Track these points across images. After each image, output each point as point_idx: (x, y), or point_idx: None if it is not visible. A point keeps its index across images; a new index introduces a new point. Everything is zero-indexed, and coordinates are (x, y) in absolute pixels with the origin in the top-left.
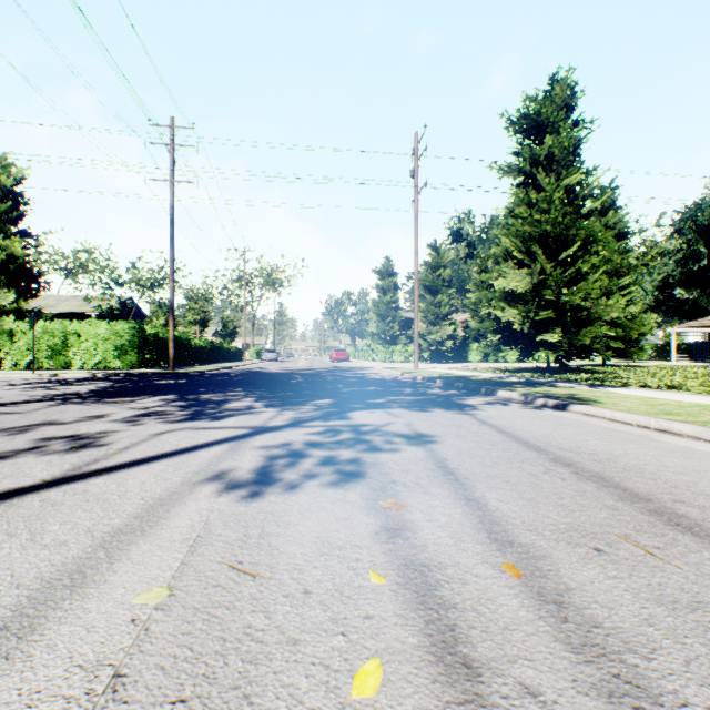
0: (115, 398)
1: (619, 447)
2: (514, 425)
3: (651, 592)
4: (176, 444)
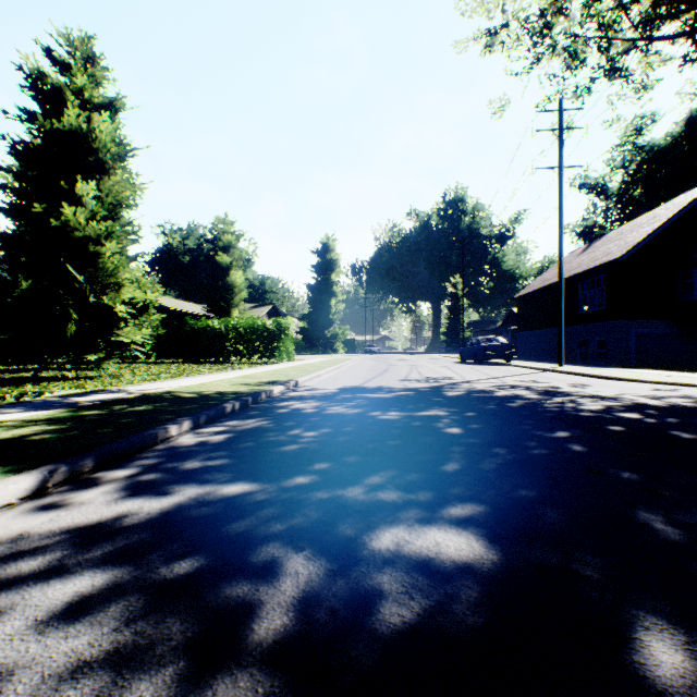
0: (694, 401)
1: (347, 378)
2: (356, 381)
3: (398, 374)
4: (487, 381)
